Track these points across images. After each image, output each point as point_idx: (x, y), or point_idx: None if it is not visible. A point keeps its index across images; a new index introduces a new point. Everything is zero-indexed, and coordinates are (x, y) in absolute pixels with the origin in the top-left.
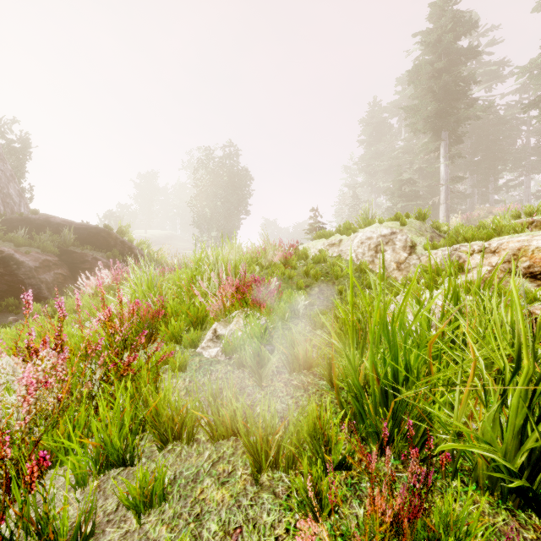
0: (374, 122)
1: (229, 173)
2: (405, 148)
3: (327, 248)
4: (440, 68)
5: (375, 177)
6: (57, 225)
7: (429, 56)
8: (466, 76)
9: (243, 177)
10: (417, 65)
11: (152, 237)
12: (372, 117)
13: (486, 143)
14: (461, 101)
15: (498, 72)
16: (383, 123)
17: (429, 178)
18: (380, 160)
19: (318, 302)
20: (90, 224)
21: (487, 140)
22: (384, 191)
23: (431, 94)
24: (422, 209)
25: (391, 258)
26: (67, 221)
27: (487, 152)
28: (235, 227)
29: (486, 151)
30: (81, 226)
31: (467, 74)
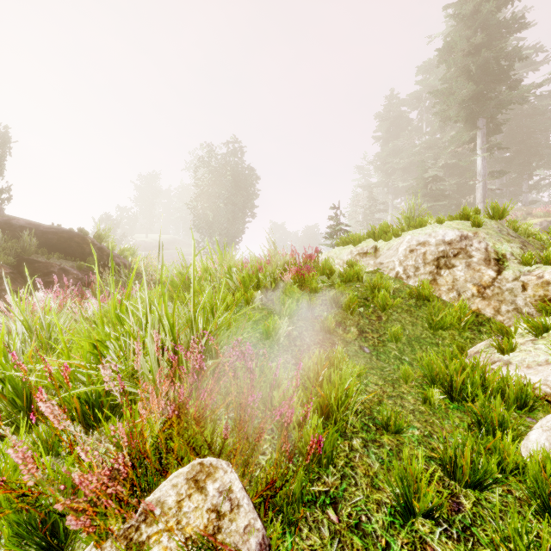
0: (391, 117)
1: (233, 172)
2: (428, 143)
3: (357, 258)
4: (477, 45)
5: (393, 177)
6: (21, 228)
7: (463, 31)
8: (510, 51)
9: (248, 176)
10: (449, 42)
11: (153, 241)
12: (389, 112)
13: (520, 136)
14: (502, 83)
15: (530, 59)
16: (401, 118)
17: (456, 176)
18: (399, 157)
19: (362, 359)
20: (61, 227)
21: (520, 133)
22: (406, 190)
23: (465, 75)
24: (450, 210)
25: (466, 276)
26: (33, 224)
27: (521, 146)
28: (239, 231)
29: (520, 145)
30: (50, 229)
31: (512, 49)
